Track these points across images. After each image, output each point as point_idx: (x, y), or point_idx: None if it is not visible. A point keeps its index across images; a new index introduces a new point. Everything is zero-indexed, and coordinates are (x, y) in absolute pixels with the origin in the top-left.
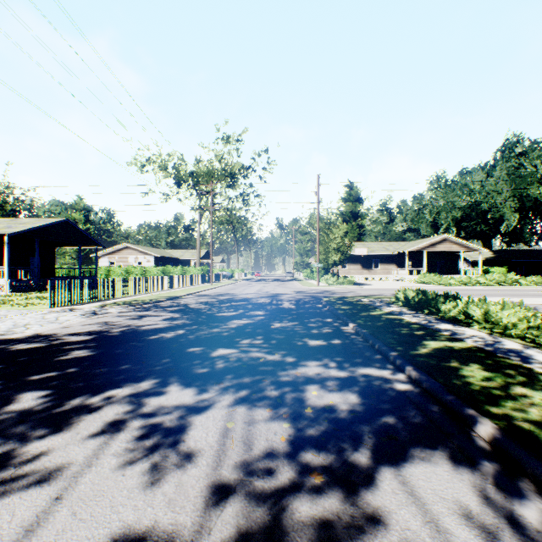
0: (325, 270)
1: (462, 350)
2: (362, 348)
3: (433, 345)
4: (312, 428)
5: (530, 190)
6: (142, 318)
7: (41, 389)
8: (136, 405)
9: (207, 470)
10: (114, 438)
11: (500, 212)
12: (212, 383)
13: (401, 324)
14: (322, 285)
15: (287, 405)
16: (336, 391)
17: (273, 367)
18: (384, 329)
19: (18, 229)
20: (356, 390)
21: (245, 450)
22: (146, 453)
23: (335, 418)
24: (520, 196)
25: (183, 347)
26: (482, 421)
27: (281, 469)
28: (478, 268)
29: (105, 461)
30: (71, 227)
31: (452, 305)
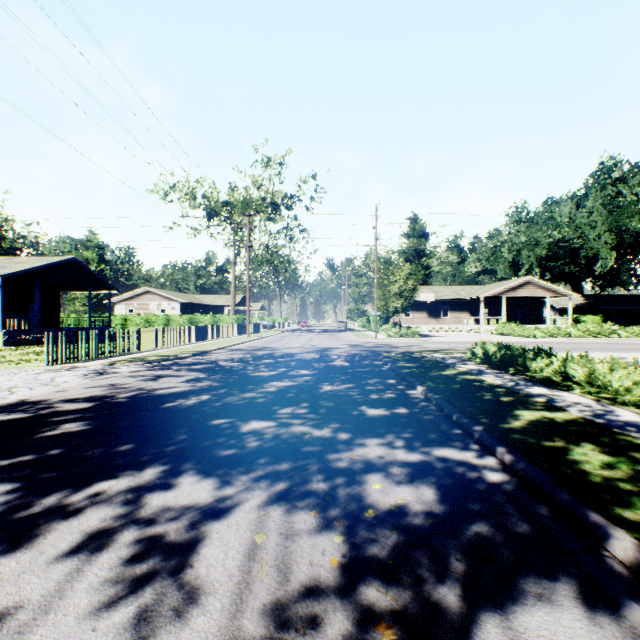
0: (384, 319)
1: (566, 423)
2: (436, 420)
3: (527, 417)
4: (376, 544)
5: (630, 223)
6: (159, 379)
7: (8, 481)
8: (132, 505)
9: (221, 619)
10: (92, 561)
11: (593, 250)
12: (240, 471)
13: (483, 387)
14: (381, 337)
15: (340, 505)
16: (406, 483)
17: (322, 446)
18: (461, 394)
19: (13, 270)
20: (433, 482)
21: (278, 583)
22: (133, 588)
23: (407, 527)
24: (618, 230)
25: (206, 419)
26: (616, 534)
27: (331, 617)
28: (568, 317)
29: (71, 602)
30: (79, 267)
31: (545, 363)
